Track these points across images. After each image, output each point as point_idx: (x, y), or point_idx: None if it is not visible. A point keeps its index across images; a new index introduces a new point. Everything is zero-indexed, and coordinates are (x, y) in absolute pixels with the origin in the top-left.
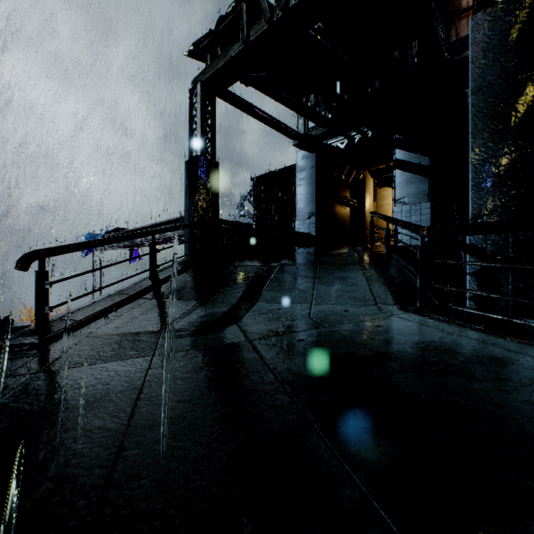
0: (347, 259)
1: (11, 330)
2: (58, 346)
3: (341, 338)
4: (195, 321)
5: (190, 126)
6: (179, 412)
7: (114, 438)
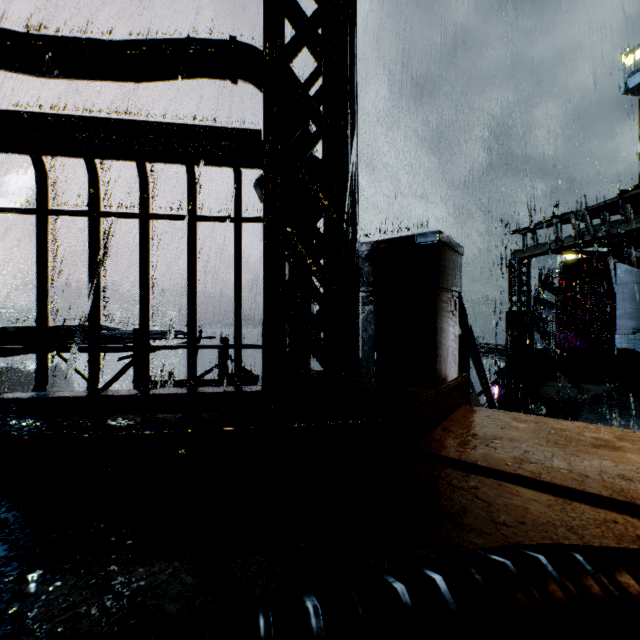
0: None
1: None
2: None
3: None
4: None
5: (509, 286)
6: None
7: None
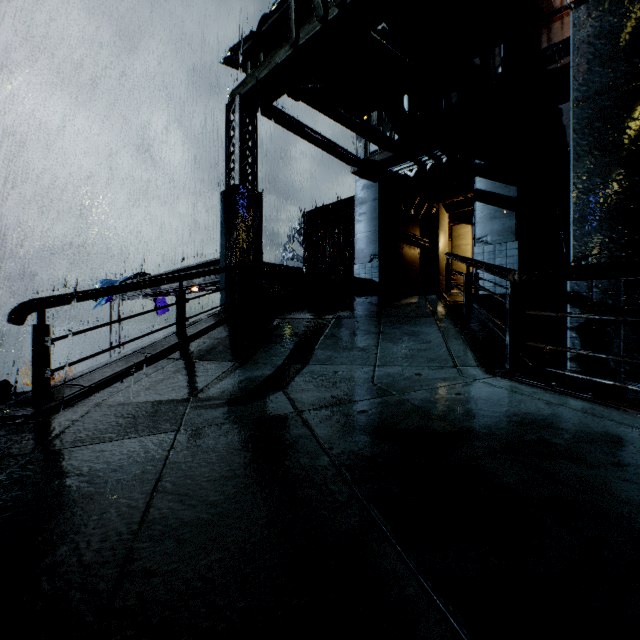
0: (418, 310)
1: (9, 397)
2: (60, 419)
3: (413, 409)
4: (231, 387)
5: (227, 149)
6: (207, 508)
7: (120, 545)
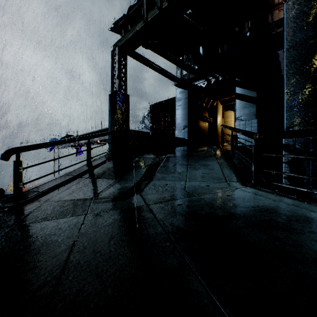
0: (207, 153)
1: (3, 197)
2: (27, 208)
3: (205, 203)
4: (114, 192)
5: (112, 73)
6: (100, 255)
7: (54, 275)
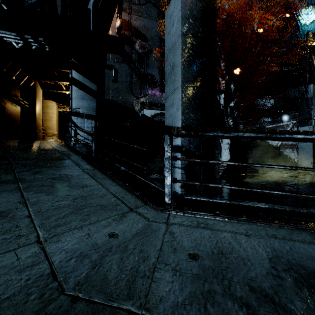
0: (49, 153)
1: None
2: None
3: None
4: None
5: None
6: None
7: None
